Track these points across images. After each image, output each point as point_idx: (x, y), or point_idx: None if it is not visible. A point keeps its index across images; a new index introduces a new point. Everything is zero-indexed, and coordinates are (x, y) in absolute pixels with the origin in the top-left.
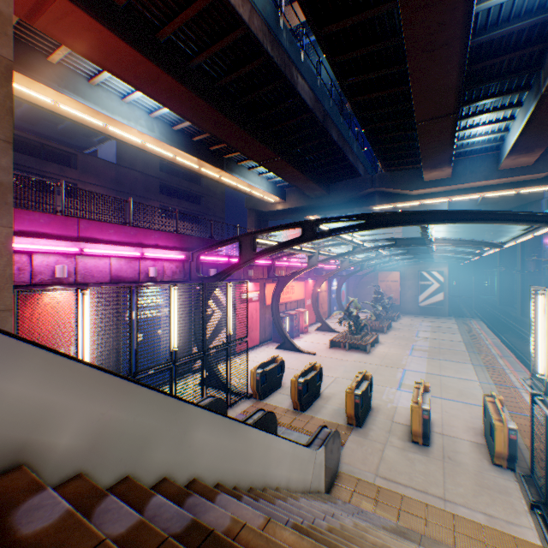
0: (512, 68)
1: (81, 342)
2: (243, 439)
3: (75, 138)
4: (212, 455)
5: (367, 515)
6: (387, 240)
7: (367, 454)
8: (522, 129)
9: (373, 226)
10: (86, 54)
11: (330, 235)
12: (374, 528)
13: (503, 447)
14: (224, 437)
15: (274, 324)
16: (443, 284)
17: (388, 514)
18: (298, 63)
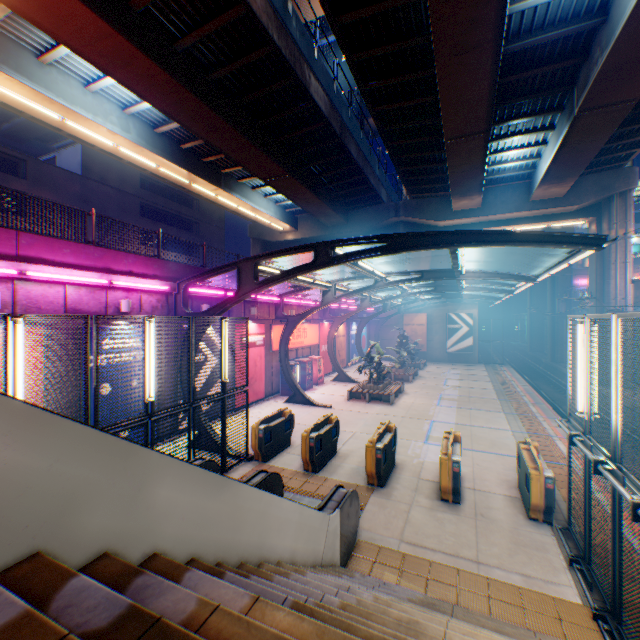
0: (545, 85)
1: (12, 389)
2: (231, 499)
3: (26, 142)
4: (184, 521)
5: (391, 588)
6: (413, 272)
7: (391, 517)
8: (555, 155)
9: (398, 249)
10: (31, 16)
11: (348, 260)
12: (399, 601)
13: (540, 498)
14: (202, 495)
15: (282, 373)
16: (473, 328)
17: (415, 584)
18: (311, 60)
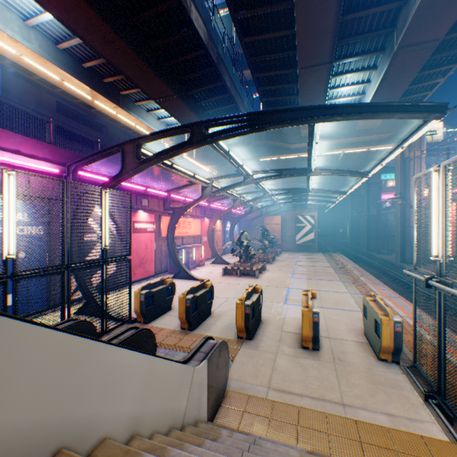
0: (373, 27)
1: None
2: None
3: None
4: None
5: (263, 449)
6: (274, 171)
7: (259, 366)
8: (377, 89)
9: (264, 125)
10: None
11: (220, 137)
12: None
13: (390, 341)
14: None
15: (170, 254)
16: (314, 226)
17: (285, 435)
18: None
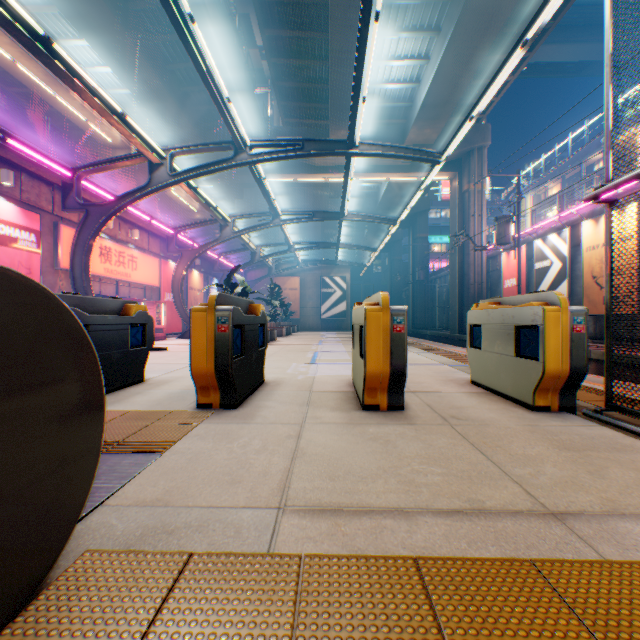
0: None
1: None
2: None
3: None
4: None
5: None
6: (291, 142)
7: (250, 454)
8: (440, 64)
9: None
10: None
11: None
12: None
13: (563, 359)
14: None
15: None
16: (347, 293)
17: None
18: None
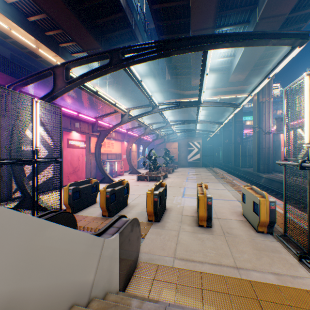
0: (243, 4)
1: None
2: None
3: None
4: None
5: None
6: (174, 103)
7: (165, 241)
8: (243, 51)
9: (169, 51)
10: None
11: (134, 60)
12: None
13: (266, 217)
14: None
15: (97, 165)
16: (200, 149)
17: (192, 299)
18: None
